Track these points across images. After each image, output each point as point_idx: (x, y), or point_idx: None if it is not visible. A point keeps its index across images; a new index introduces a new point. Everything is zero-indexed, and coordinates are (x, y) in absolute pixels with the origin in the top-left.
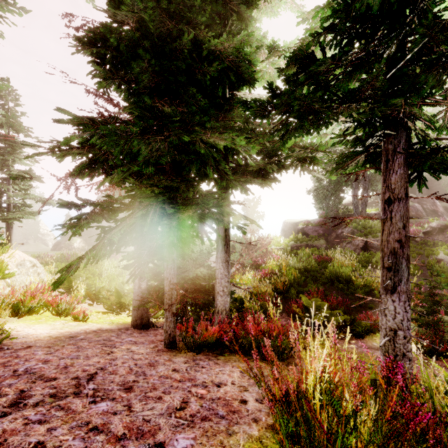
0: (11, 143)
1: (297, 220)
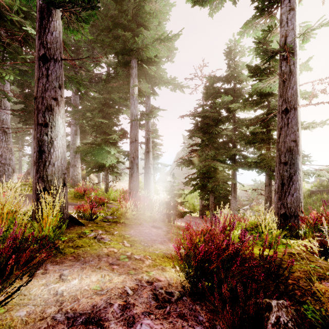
0: (154, 143)
1: None
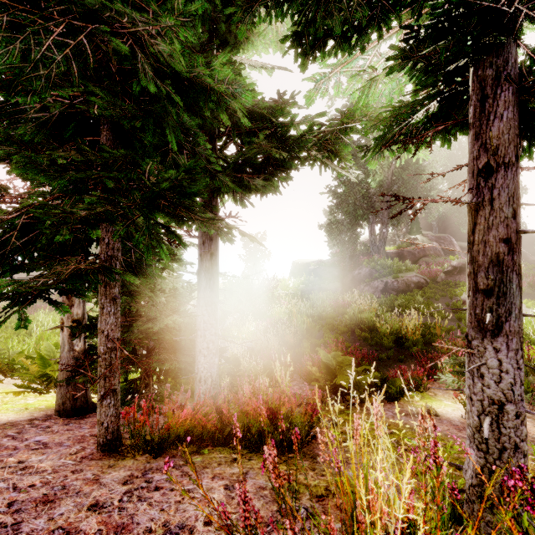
0: None
1: (308, 261)
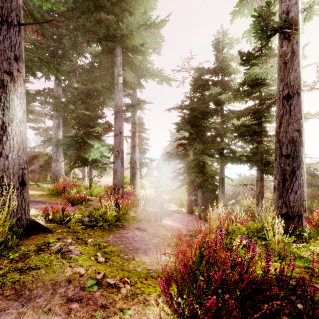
0: (141, 138)
1: (311, 162)
